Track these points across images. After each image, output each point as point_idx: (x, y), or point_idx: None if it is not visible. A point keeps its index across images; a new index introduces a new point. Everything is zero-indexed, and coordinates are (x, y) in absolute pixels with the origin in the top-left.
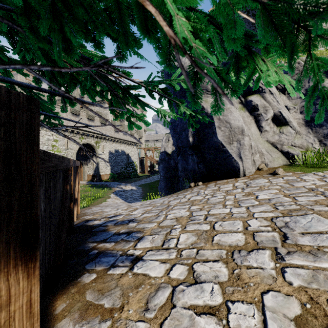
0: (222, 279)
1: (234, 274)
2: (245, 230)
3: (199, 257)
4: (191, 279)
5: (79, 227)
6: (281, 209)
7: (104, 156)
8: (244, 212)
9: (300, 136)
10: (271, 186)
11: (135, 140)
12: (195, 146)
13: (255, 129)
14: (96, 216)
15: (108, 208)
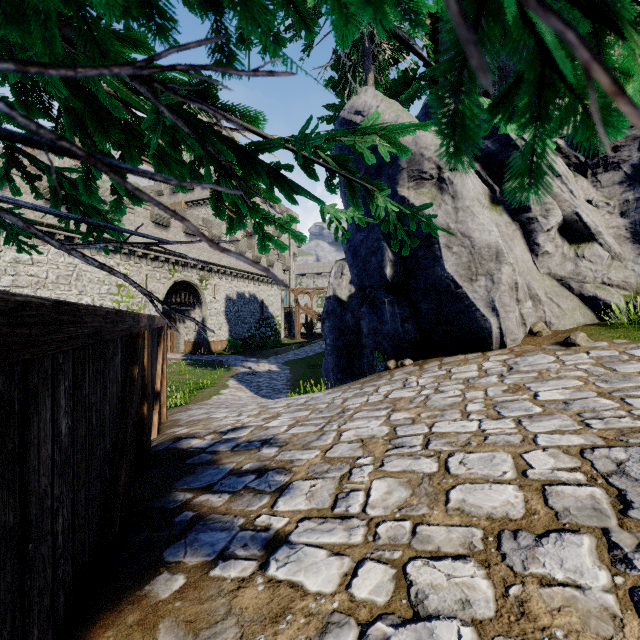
0: (480, 612)
1: (510, 600)
2: (521, 478)
3: (419, 544)
4: (403, 605)
5: (161, 452)
6: (599, 427)
7: (217, 305)
8: (513, 431)
9: (621, 263)
10: (564, 372)
11: (276, 273)
12: (396, 285)
13: (524, 251)
14: (196, 429)
15: (222, 411)
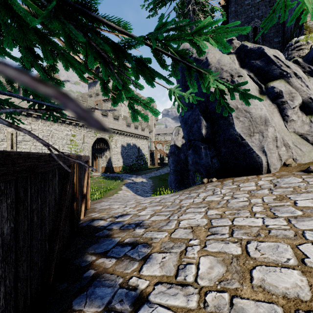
0: None
1: None
2: (301, 264)
3: None
4: None
5: (84, 227)
6: None
7: (117, 149)
8: (287, 228)
9: None
10: (310, 188)
11: (146, 133)
12: (208, 139)
13: (279, 119)
14: (103, 214)
15: (117, 204)
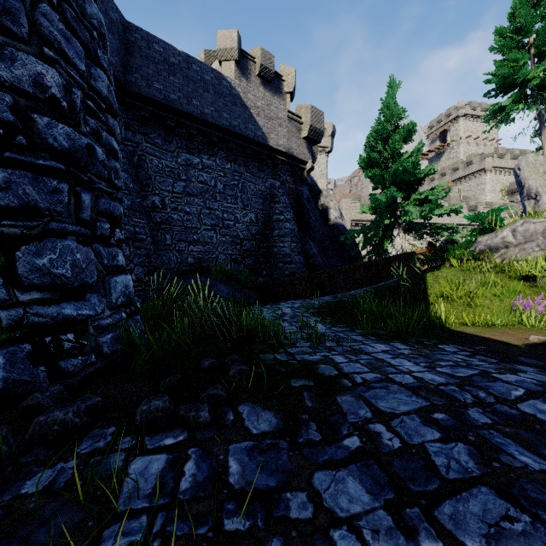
0: None
1: None
2: None
3: None
4: None
5: None
6: None
7: None
8: None
9: None
10: None
11: None
12: None
13: None
14: None
15: None
